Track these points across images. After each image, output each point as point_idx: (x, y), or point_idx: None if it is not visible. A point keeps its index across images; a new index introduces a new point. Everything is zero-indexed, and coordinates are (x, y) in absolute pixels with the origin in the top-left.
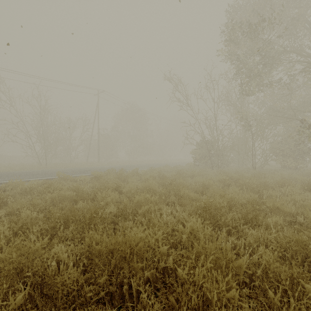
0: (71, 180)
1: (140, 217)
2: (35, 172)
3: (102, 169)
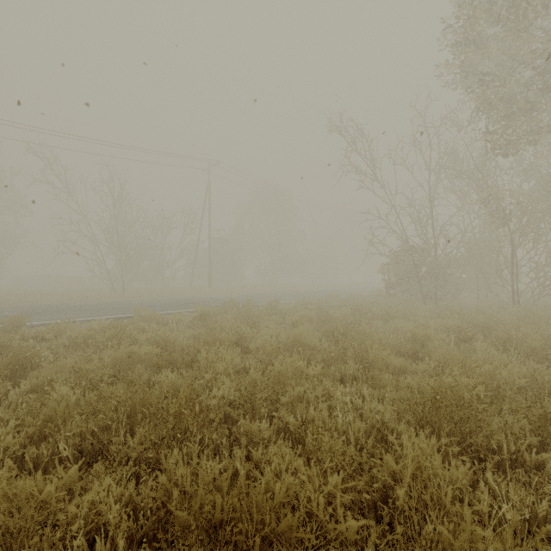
0: (158, 321)
1: (285, 412)
2: (103, 304)
3: (214, 301)
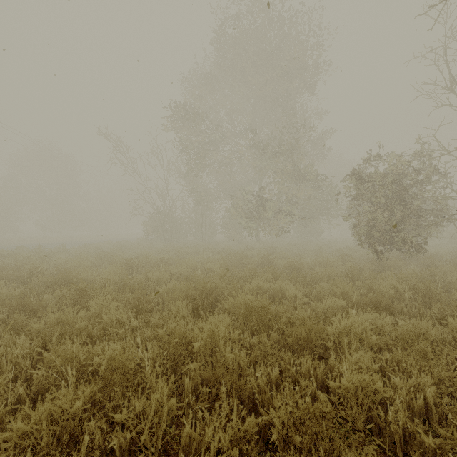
0: None
1: None
2: None
3: None
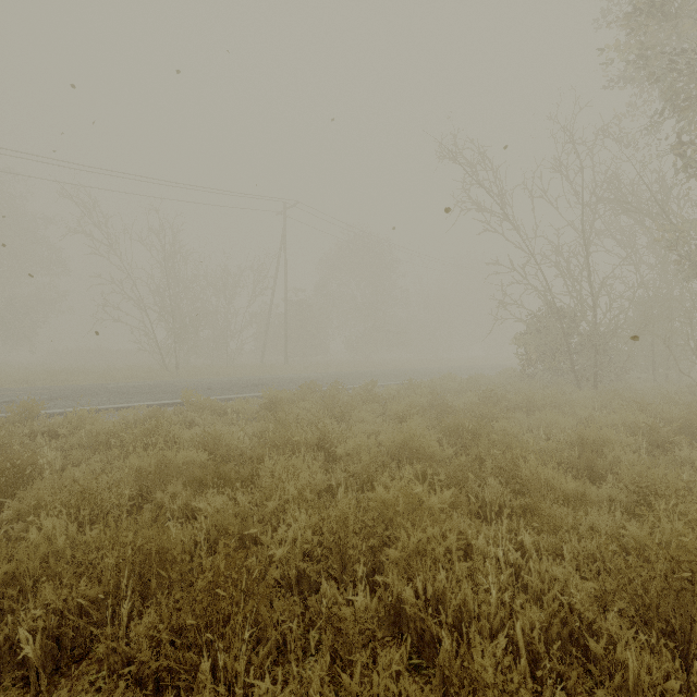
0: (214, 410)
1: (396, 576)
2: (148, 386)
3: (291, 382)
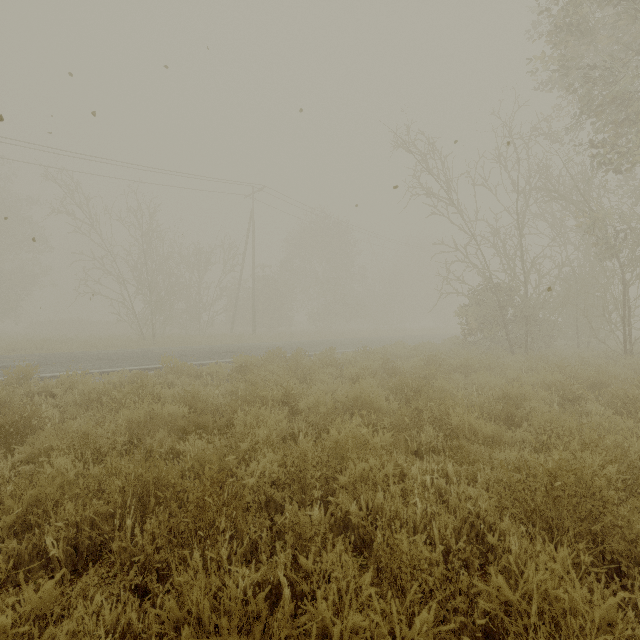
0: (190, 374)
1: (344, 496)
2: (129, 353)
3: (258, 350)
